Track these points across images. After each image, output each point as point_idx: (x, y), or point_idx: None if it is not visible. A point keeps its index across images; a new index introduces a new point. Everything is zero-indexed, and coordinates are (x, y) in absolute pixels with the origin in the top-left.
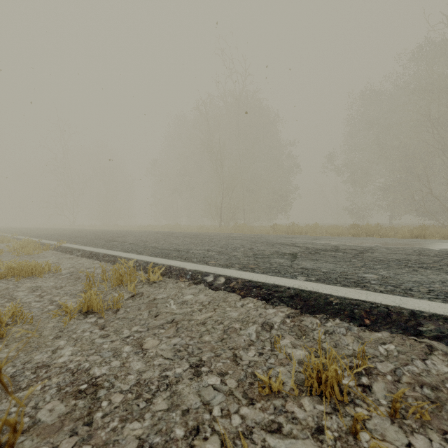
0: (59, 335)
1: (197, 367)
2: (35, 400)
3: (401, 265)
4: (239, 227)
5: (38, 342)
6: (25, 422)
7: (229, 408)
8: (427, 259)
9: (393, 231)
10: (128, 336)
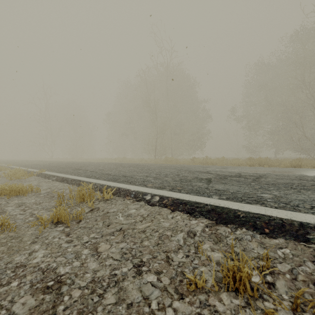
0: (35, 241)
1: (138, 266)
2: (12, 294)
3: (288, 187)
4: (169, 160)
5: (18, 246)
6: (2, 314)
7: (164, 302)
8: (306, 183)
9: (278, 162)
10: (87, 241)
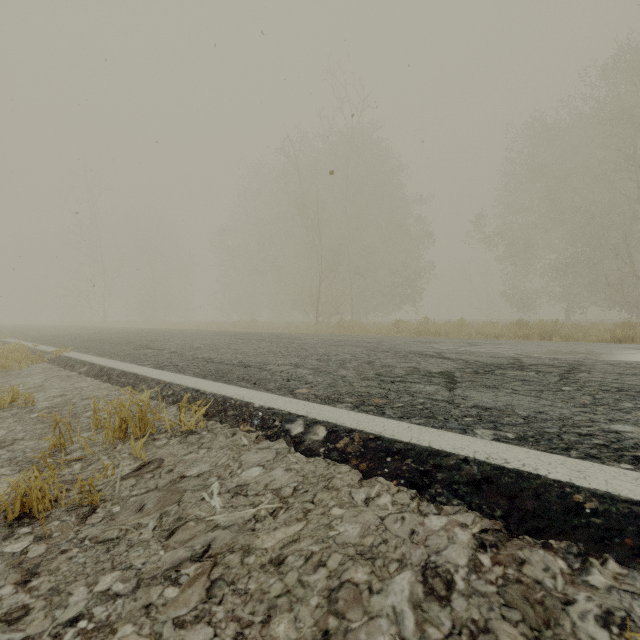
0: None
1: None
2: None
3: None
4: (345, 325)
5: None
6: None
7: None
8: None
9: (580, 331)
10: (76, 616)
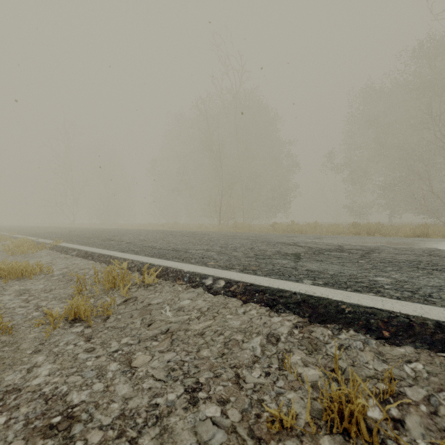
0: (39, 349)
1: (193, 391)
2: None
3: (413, 267)
4: (239, 226)
5: (13, 358)
6: None
7: None
8: (439, 260)
9: (394, 230)
10: (116, 350)
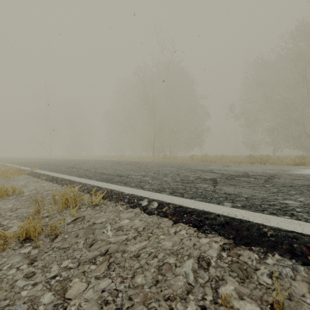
0: None
1: None
2: None
3: None
4: (167, 157)
5: None
6: None
7: None
8: None
9: (279, 160)
10: (54, 275)
